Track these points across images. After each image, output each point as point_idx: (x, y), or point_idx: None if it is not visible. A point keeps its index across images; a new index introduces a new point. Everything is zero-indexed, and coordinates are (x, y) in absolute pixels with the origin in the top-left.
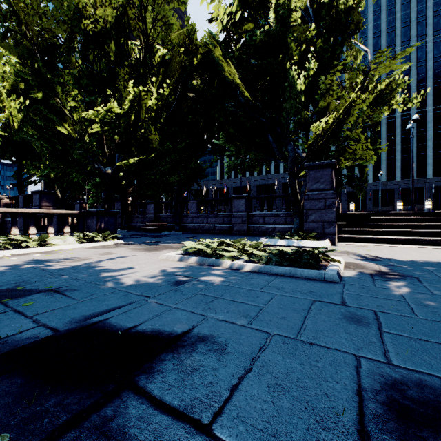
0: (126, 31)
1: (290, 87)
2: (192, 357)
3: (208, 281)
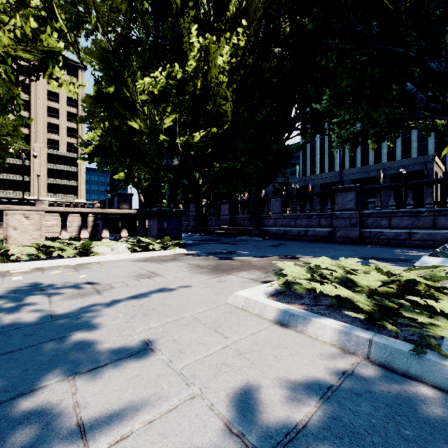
0: None
1: None
2: None
3: None
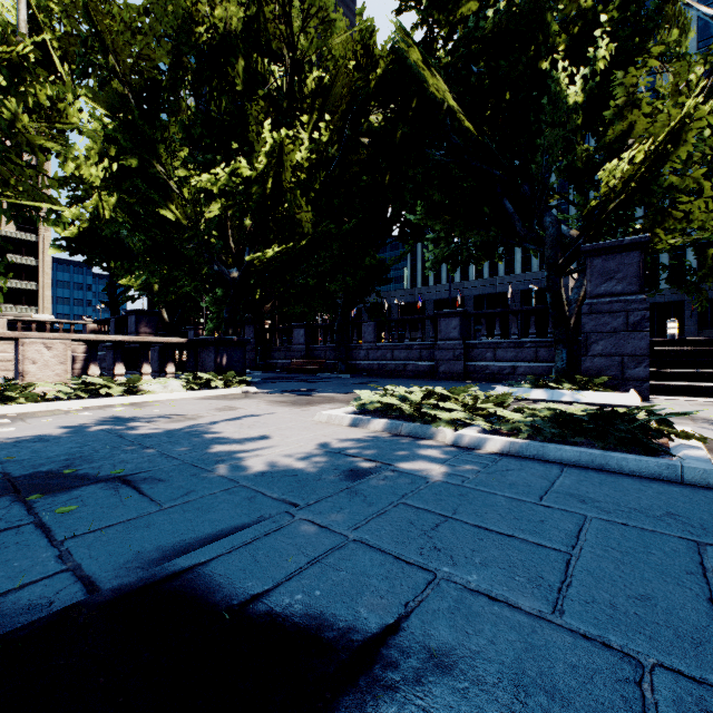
0: (261, 42)
1: (551, 105)
2: None
3: (415, 472)
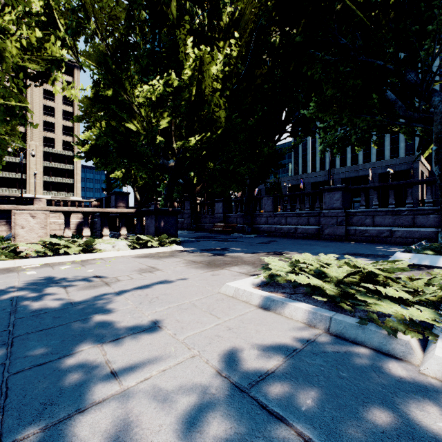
0: None
1: None
2: None
3: None
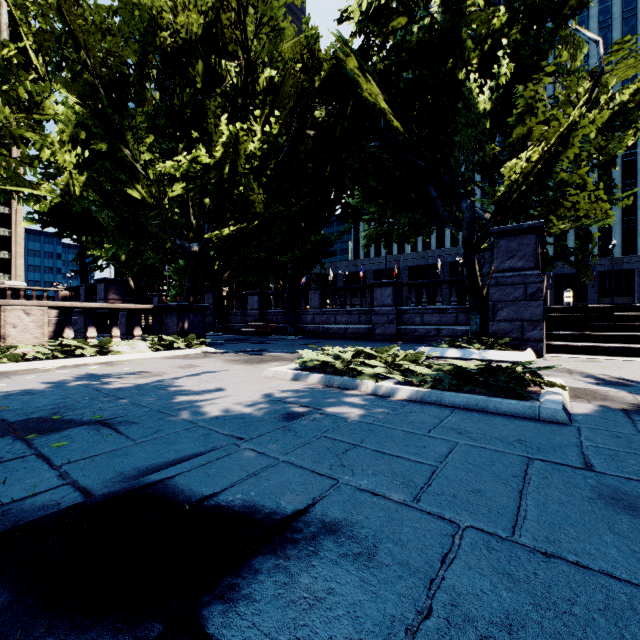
0: (218, 45)
1: (466, 109)
2: (312, 568)
3: (338, 415)
